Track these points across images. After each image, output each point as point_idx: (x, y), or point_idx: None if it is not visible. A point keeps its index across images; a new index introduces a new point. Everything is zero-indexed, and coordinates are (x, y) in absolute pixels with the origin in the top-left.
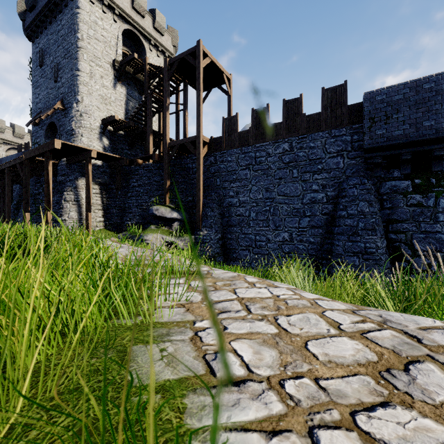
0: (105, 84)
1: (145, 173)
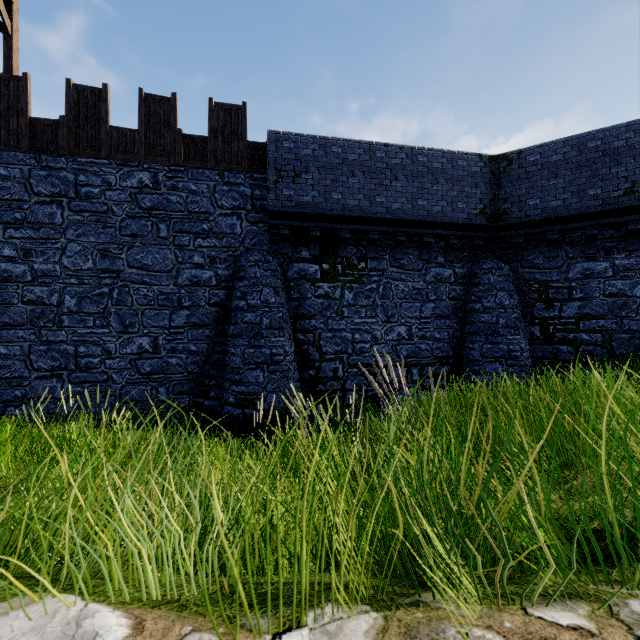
0: None
1: None
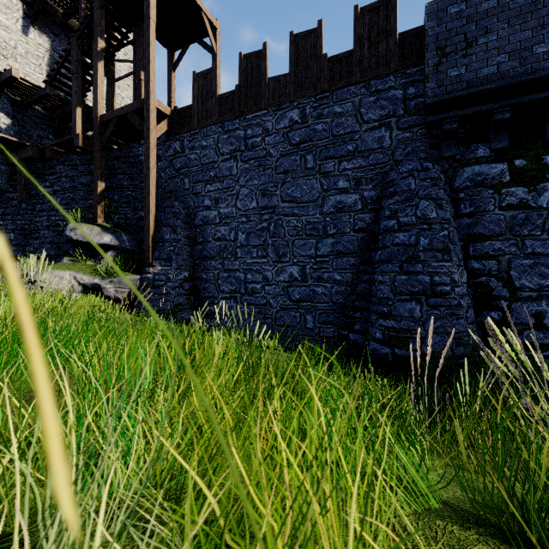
0: (3, 21)
1: (66, 170)
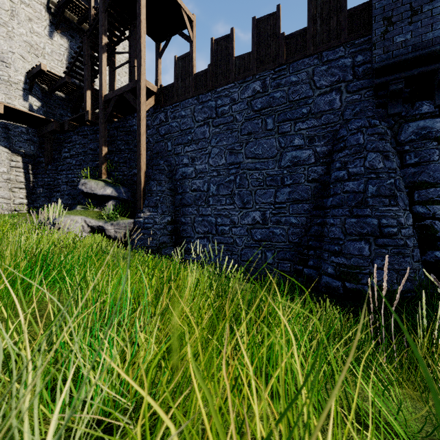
0: (35, 29)
1: (79, 139)
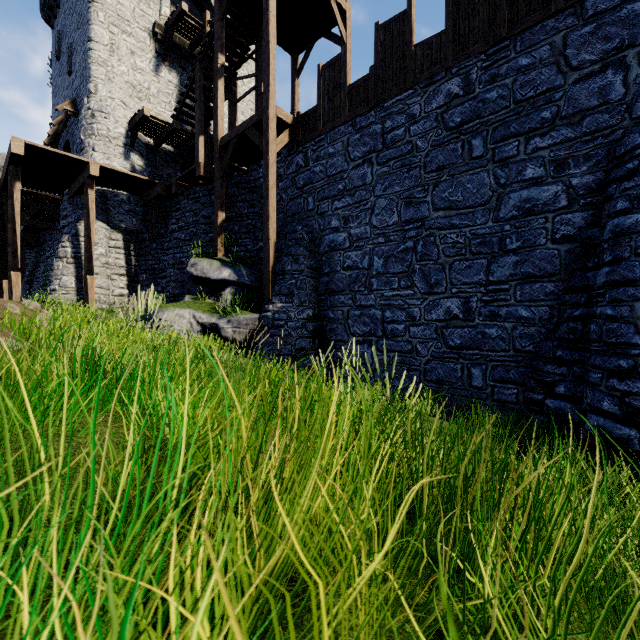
0: (138, 65)
1: (189, 204)
